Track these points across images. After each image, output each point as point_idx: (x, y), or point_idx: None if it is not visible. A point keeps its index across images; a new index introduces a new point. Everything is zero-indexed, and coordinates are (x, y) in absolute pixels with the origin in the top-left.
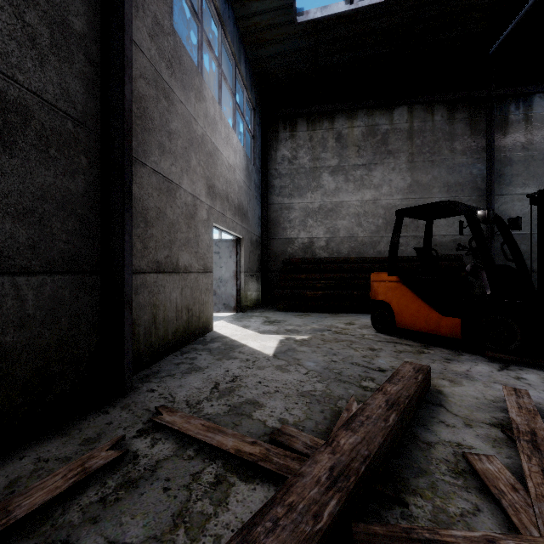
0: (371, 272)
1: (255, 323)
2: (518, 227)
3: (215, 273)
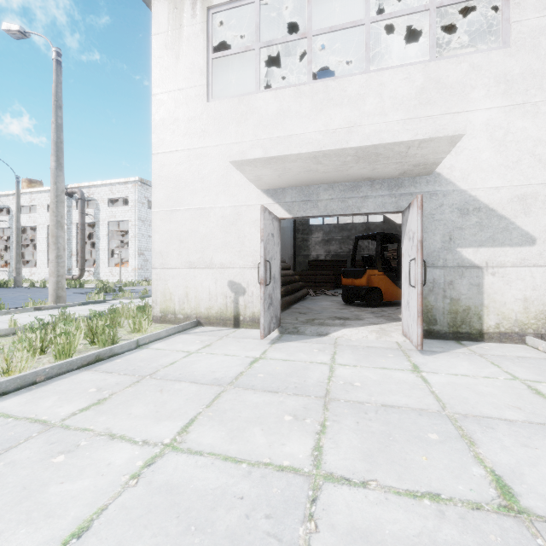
0: (367, 269)
1: (355, 321)
2: (387, 250)
3: (272, 268)
